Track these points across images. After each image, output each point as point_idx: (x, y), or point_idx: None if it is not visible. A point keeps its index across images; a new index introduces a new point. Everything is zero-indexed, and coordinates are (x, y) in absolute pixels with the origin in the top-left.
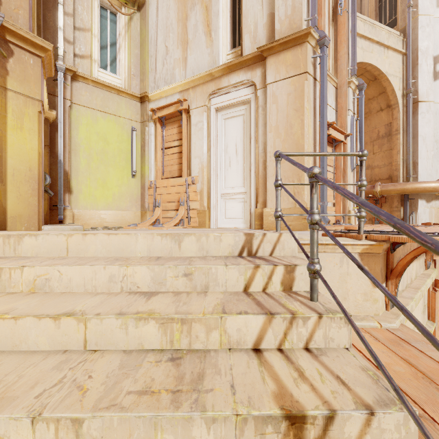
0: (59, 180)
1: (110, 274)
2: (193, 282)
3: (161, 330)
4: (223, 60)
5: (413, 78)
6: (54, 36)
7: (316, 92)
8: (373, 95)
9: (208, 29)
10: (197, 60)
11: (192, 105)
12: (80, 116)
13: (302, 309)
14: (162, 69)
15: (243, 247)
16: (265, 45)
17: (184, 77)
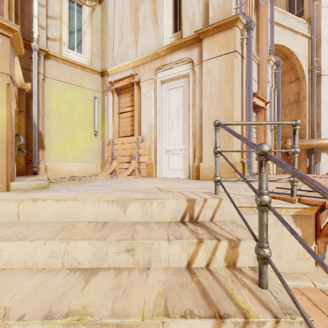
0: (33, 139)
1: (50, 250)
2: (135, 257)
3: None
4: (167, 42)
5: (316, 57)
6: (30, 22)
7: (243, 67)
8: (285, 70)
9: (155, 17)
10: (146, 42)
11: (142, 79)
12: (52, 87)
13: (253, 306)
14: (118, 50)
15: (185, 212)
16: (201, 29)
17: (136, 56)
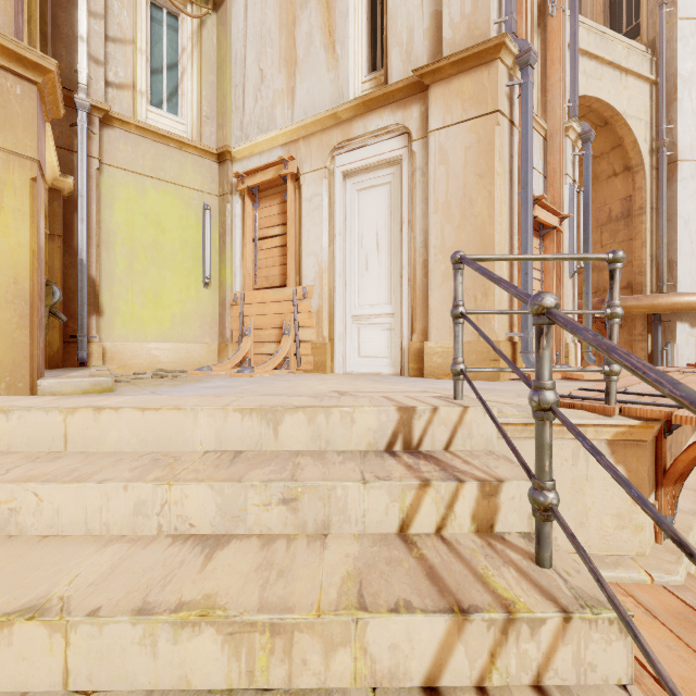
0: (79, 293)
1: (136, 500)
2: (300, 515)
3: (228, 648)
4: (356, 92)
5: (668, 122)
6: (72, 51)
7: (514, 144)
8: (601, 149)
9: (331, 39)
10: (311, 92)
11: (303, 168)
12: (116, 185)
13: (524, 595)
14: (255, 107)
15: (396, 433)
16: (427, 65)
17: (291, 120)
